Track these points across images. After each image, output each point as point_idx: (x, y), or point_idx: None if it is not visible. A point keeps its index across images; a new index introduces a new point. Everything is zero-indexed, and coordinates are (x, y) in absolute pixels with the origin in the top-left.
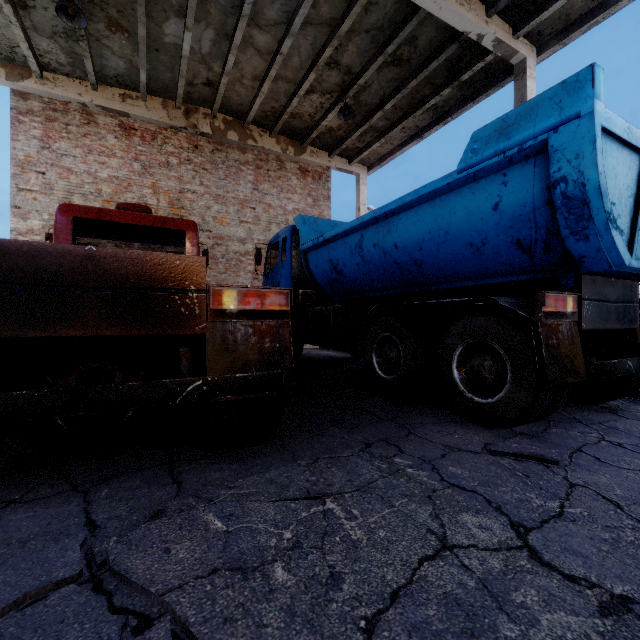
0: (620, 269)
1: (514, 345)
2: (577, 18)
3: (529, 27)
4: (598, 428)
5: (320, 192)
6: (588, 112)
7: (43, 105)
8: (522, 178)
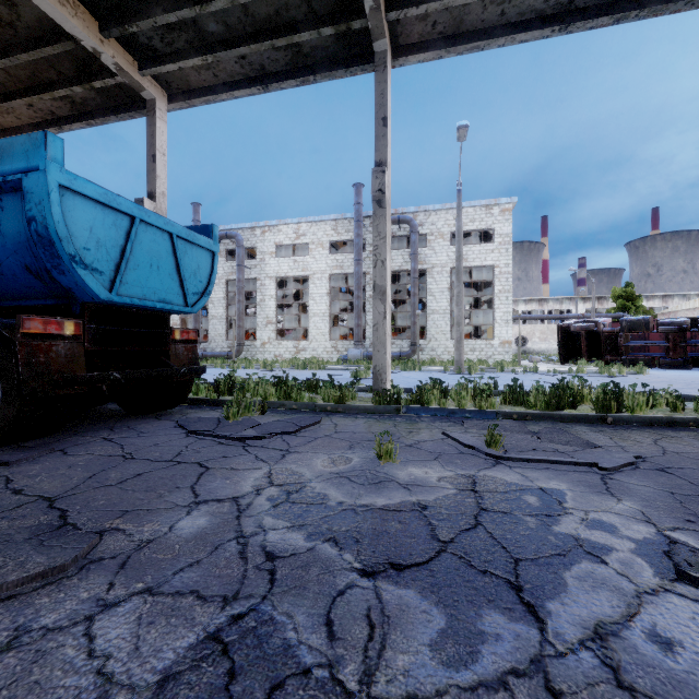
0: (108, 302)
1: (4, 364)
2: (197, 88)
3: (152, 72)
4: (118, 430)
5: None
6: (43, 169)
7: None
8: (15, 208)
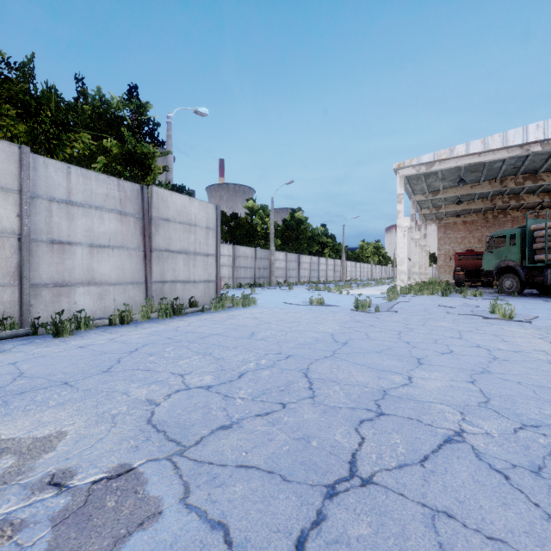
0: None
1: None
2: None
3: None
4: None
5: None
6: None
7: (444, 223)
8: None
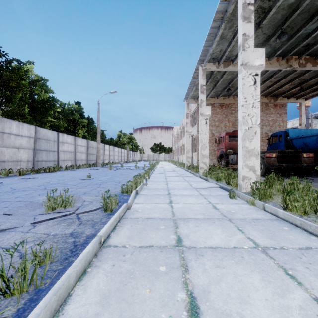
0: None
1: None
2: None
3: None
4: None
5: (282, 111)
6: None
7: None
8: None
